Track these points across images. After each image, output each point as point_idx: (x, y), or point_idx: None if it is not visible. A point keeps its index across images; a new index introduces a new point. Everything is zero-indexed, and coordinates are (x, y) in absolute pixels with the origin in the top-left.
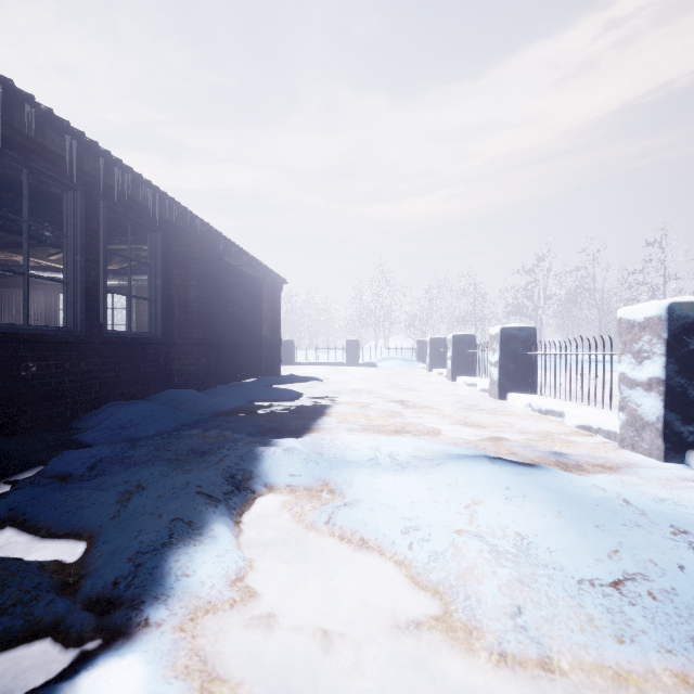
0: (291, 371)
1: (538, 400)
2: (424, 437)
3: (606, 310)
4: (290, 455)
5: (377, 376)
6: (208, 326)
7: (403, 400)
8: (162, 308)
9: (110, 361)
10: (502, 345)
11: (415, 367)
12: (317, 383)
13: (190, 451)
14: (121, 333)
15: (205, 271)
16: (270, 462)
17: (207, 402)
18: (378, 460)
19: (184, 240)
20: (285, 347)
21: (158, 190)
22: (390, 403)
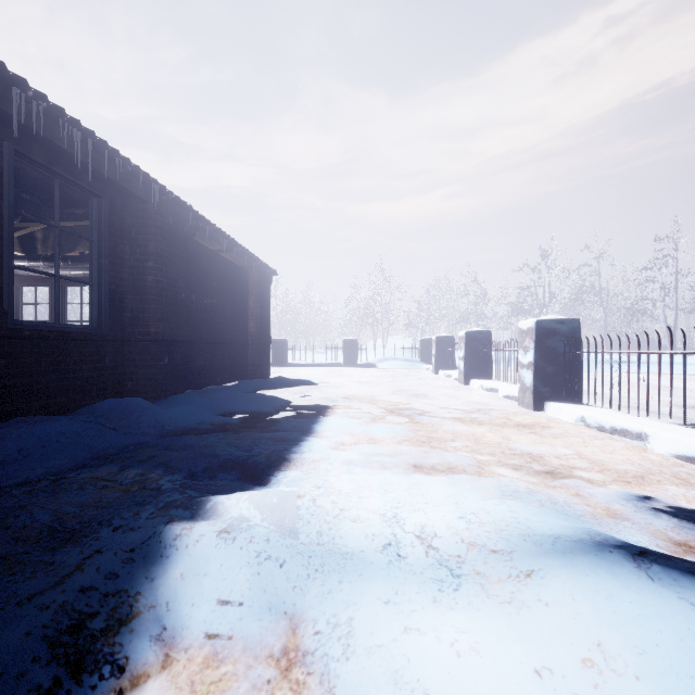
0: (282, 373)
1: (597, 414)
2: (462, 480)
3: (611, 309)
4: (227, 551)
5: (378, 379)
6: (173, 319)
7: (415, 411)
8: (107, 295)
9: (21, 362)
10: (538, 342)
11: (418, 368)
12: (309, 387)
13: (46, 533)
14: (43, 325)
15: (168, 251)
16: (186, 567)
17: (157, 417)
18: (400, 550)
19: (140, 210)
20: (278, 347)
21: (94, 136)
22: (399, 416)
